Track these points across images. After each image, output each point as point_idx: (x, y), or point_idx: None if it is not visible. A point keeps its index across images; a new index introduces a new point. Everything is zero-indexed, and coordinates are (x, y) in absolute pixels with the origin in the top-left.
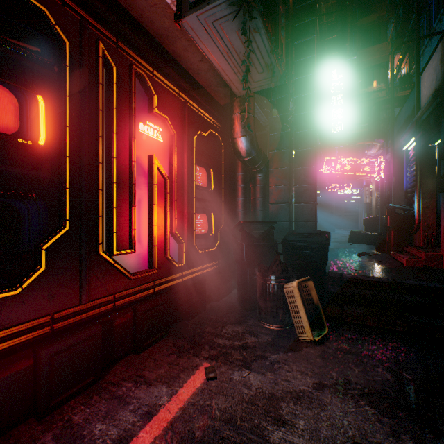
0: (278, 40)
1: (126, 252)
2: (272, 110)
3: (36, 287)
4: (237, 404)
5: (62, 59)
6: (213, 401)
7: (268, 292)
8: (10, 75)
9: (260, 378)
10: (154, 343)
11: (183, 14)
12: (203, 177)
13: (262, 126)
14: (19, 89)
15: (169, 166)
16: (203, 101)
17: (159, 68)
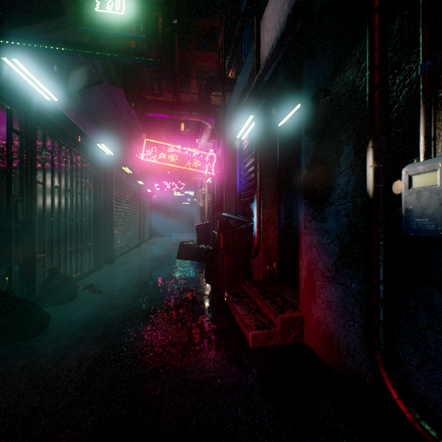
0: None
1: None
2: None
3: None
4: None
5: None
6: None
7: None
8: None
9: None
10: None
11: None
12: None
13: None
14: None
15: None
16: None
17: None
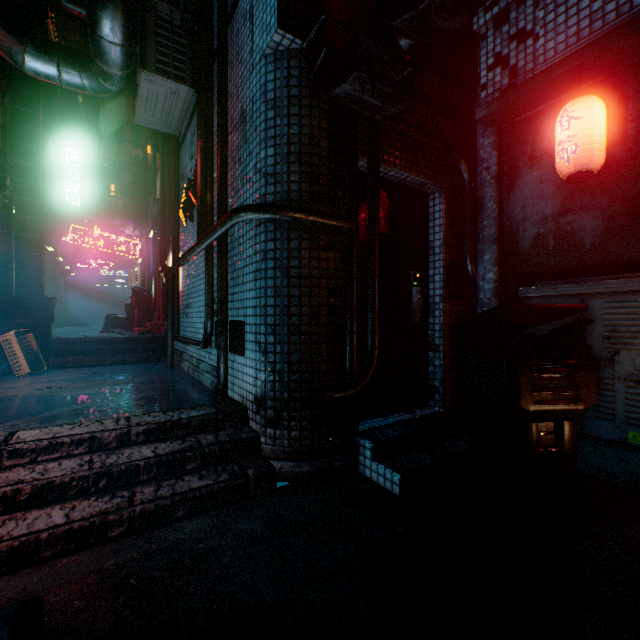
0: None
1: None
2: None
3: None
4: None
5: None
6: None
7: None
8: None
9: None
10: None
11: None
12: None
13: None
14: None
15: None
16: None
17: None
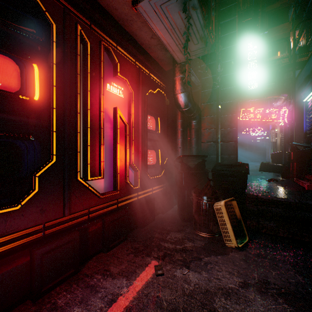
0: (210, 18)
1: (97, 178)
2: (203, 73)
3: (31, 204)
4: (180, 296)
5: (51, 36)
6: (161, 293)
7: (201, 208)
8: (14, 49)
9: (197, 276)
10: (117, 245)
11: (138, 0)
12: (153, 124)
13: (195, 86)
14: (20, 60)
15: (128, 115)
16: (153, 68)
17: (121, 44)
